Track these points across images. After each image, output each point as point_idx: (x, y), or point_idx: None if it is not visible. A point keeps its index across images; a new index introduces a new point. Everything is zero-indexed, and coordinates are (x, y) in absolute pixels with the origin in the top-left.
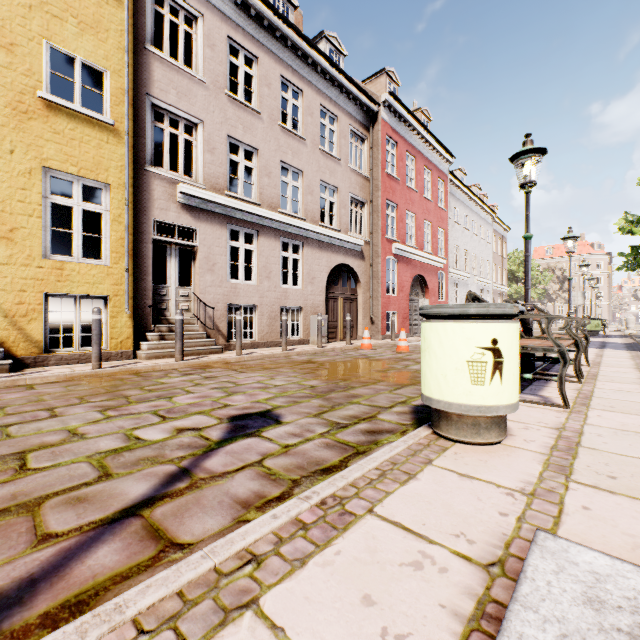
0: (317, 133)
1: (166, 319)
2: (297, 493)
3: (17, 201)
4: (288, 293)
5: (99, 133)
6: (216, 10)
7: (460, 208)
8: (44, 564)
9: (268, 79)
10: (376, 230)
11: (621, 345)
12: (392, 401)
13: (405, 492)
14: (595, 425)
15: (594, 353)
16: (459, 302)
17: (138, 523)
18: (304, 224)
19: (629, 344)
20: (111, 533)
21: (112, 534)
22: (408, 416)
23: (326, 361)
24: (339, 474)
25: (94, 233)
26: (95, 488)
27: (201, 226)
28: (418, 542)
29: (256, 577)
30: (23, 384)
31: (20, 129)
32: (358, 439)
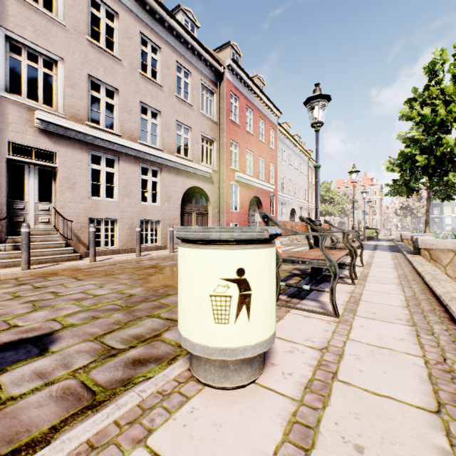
0: (173, 83)
1: None
2: None
3: None
4: (147, 209)
5: None
6: None
7: (286, 150)
8: None
9: (128, 33)
10: (222, 162)
11: (386, 247)
12: None
13: None
14: (356, 341)
15: (368, 254)
16: (285, 216)
17: None
18: (161, 154)
19: (391, 246)
20: None
21: None
22: None
23: (168, 265)
24: None
25: None
26: None
27: (61, 150)
28: None
29: None
30: None
31: None
32: (111, 377)
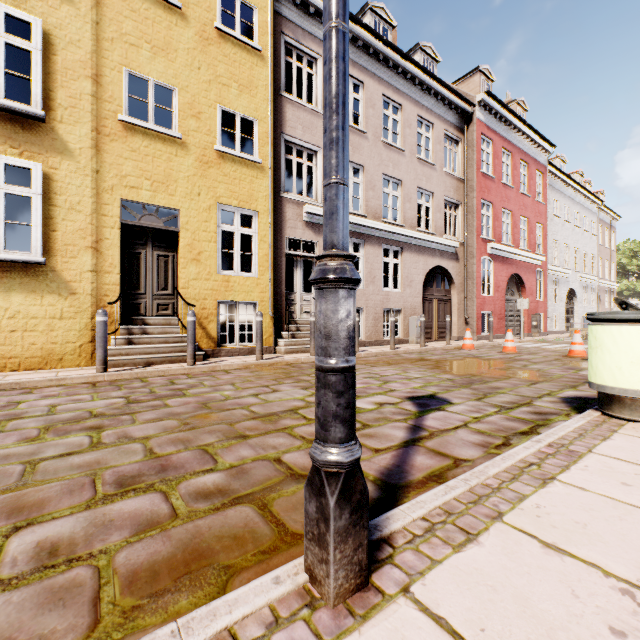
0: (414, 143)
1: (293, 320)
2: (514, 443)
3: (202, 231)
4: (389, 296)
5: (251, 171)
6: None
7: (560, 199)
8: (393, 460)
9: (372, 101)
10: (471, 231)
11: None
12: (536, 393)
13: (608, 445)
14: None
15: None
16: (558, 301)
17: (422, 448)
18: (404, 231)
19: None
20: (412, 451)
21: (414, 452)
22: (562, 404)
23: (439, 359)
24: (548, 432)
25: (230, 249)
26: (369, 431)
27: (320, 239)
28: (639, 467)
29: (543, 470)
30: (219, 369)
31: (204, 176)
32: (530, 417)
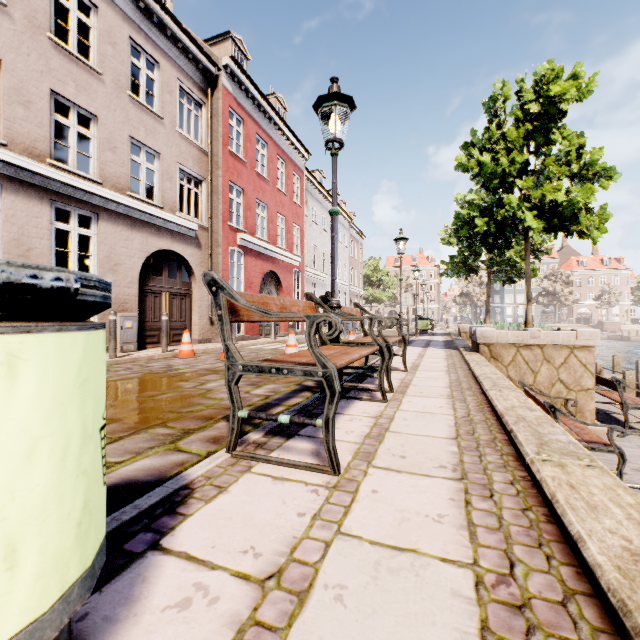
0: (124, 73)
1: None
2: None
3: None
4: None
5: None
6: None
7: (318, 208)
8: None
9: None
10: (216, 215)
11: (441, 343)
12: None
13: None
14: (353, 536)
15: (418, 353)
16: None
17: None
18: (97, 188)
19: (447, 342)
20: None
21: None
22: None
23: None
24: None
25: None
26: None
27: None
28: None
29: None
30: None
31: None
32: None
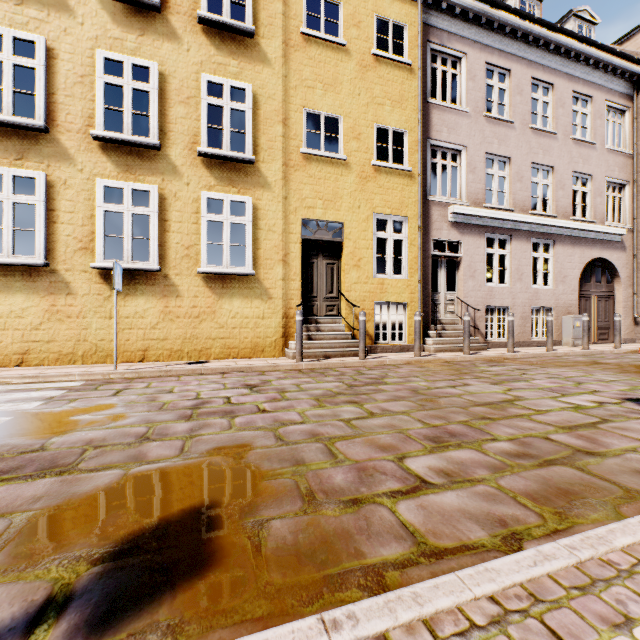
0: (568, 123)
1: (438, 320)
2: None
3: (361, 240)
4: (538, 293)
5: (402, 180)
6: (476, 44)
7: None
8: None
9: (519, 87)
10: None
11: None
12: None
13: None
14: None
15: None
16: None
17: None
18: (557, 222)
19: None
20: None
21: None
22: None
23: (619, 363)
24: None
25: None
26: (615, 424)
27: (464, 239)
28: None
29: None
30: (385, 364)
31: (362, 190)
32: None
